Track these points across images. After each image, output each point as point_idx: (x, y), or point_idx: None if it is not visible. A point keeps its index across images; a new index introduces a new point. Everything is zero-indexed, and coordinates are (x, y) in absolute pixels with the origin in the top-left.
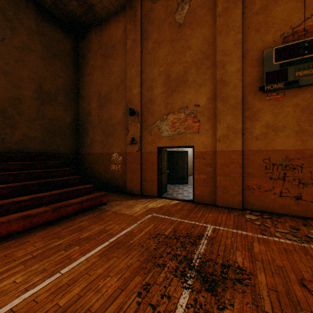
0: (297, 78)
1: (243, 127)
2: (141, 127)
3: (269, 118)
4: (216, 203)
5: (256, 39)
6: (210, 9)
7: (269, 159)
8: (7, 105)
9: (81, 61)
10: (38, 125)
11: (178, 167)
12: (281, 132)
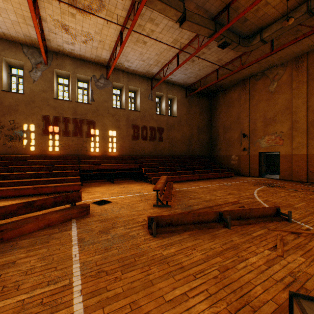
0: None
1: (307, 143)
2: (249, 142)
3: None
4: (292, 179)
5: None
6: (289, 85)
7: None
8: (190, 137)
9: (213, 109)
10: (197, 144)
11: (274, 163)
12: None
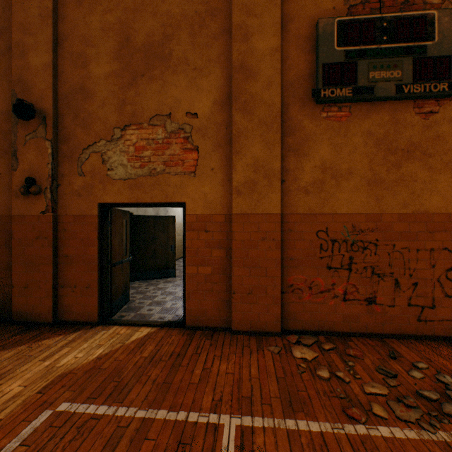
0: (371, 82)
1: (282, 167)
2: (56, 154)
3: (326, 153)
4: (233, 325)
5: None
6: None
7: (326, 231)
8: None
9: None
10: None
11: (156, 246)
12: (346, 180)
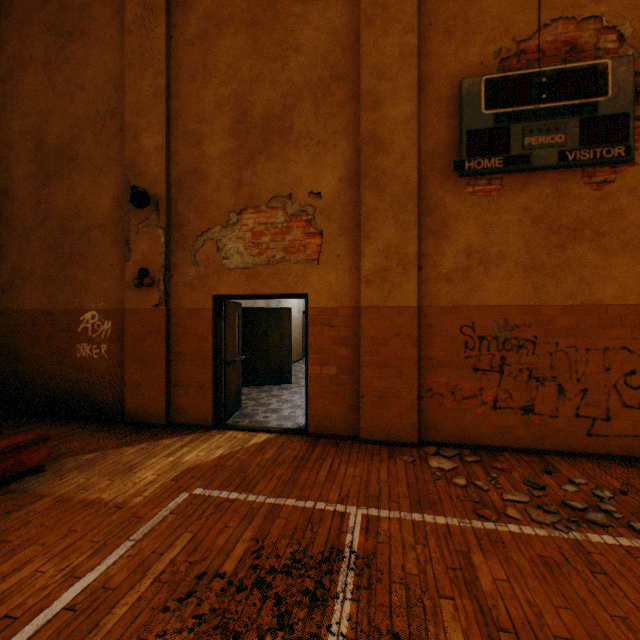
0: (527, 149)
1: (419, 252)
2: (169, 242)
3: (472, 235)
4: (362, 433)
5: (447, 54)
6: None
7: (472, 326)
8: None
9: None
10: None
11: (269, 344)
12: (496, 266)
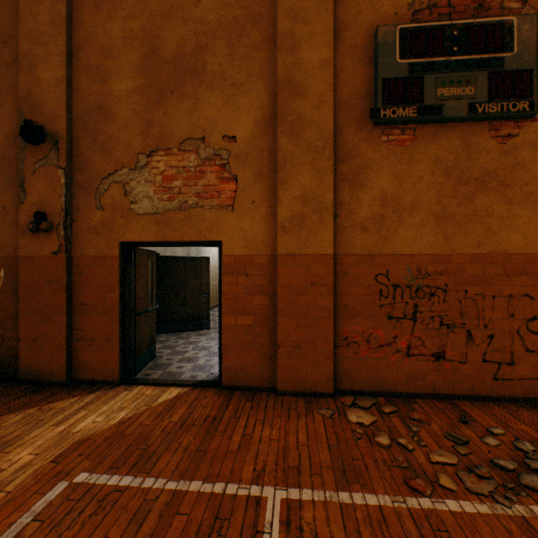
0: (439, 100)
1: (335, 200)
2: (70, 184)
3: (387, 184)
4: (278, 384)
5: (362, 2)
6: None
7: (387, 274)
8: None
9: None
10: None
11: (187, 292)
12: (409, 215)
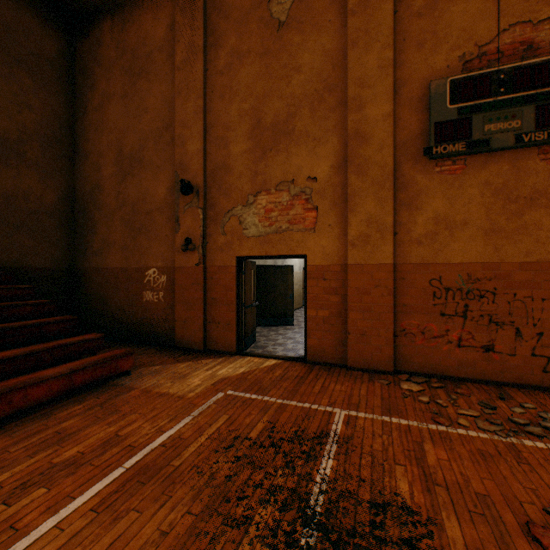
0: (487, 134)
1: (395, 221)
2: (205, 218)
3: (439, 206)
4: (348, 362)
5: (418, 62)
6: None
7: (439, 279)
8: None
9: (82, 82)
10: None
11: (276, 294)
12: (460, 231)
